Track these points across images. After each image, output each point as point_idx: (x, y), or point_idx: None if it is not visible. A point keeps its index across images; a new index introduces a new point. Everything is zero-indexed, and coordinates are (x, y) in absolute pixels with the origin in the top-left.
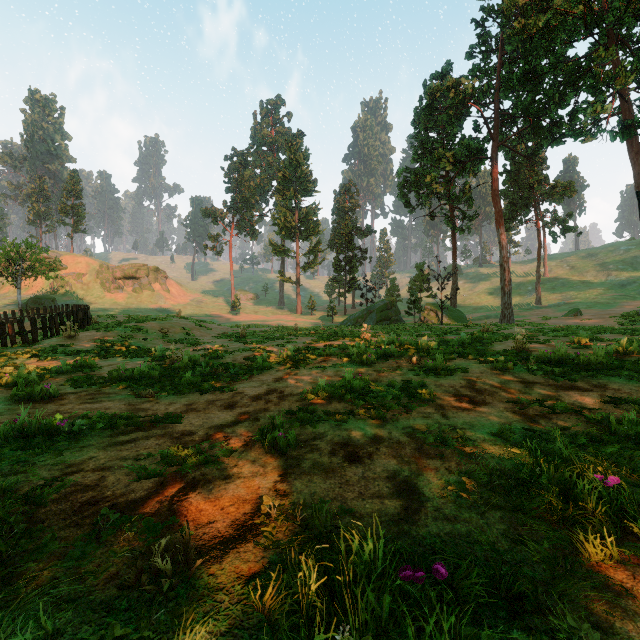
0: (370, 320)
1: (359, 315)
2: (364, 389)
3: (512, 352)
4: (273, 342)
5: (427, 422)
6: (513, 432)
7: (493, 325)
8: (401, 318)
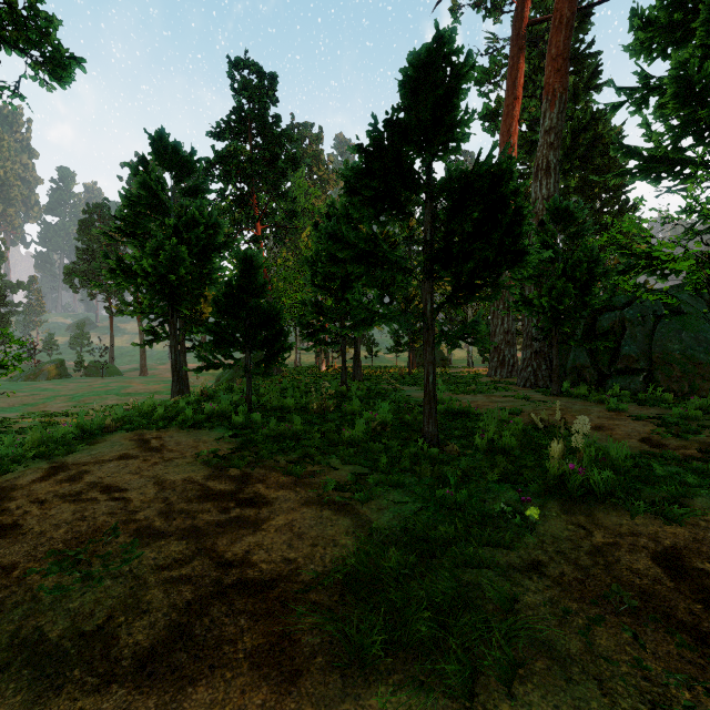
0: (43, 376)
1: (32, 373)
2: (84, 404)
3: (125, 393)
4: (1, 398)
5: (102, 405)
6: (116, 404)
7: (133, 378)
8: (69, 373)
